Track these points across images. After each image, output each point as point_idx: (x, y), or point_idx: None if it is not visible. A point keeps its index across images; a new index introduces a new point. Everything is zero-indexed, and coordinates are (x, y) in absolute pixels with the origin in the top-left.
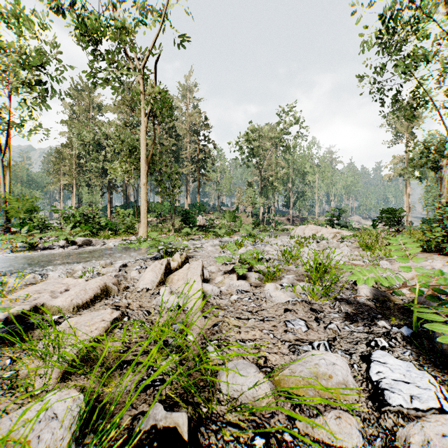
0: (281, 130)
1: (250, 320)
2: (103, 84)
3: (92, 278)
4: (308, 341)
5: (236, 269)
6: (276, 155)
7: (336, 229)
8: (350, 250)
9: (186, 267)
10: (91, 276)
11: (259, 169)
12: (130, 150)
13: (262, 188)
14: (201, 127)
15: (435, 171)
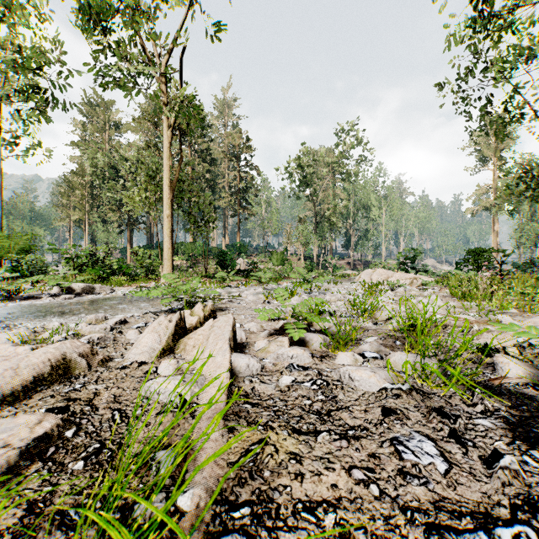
0: (341, 153)
1: (319, 438)
2: (111, 82)
3: (46, 345)
4: (466, 510)
5: (289, 328)
6: (333, 184)
7: (412, 274)
8: (441, 300)
9: (208, 324)
10: (60, 338)
11: (313, 201)
12: (151, 175)
13: (316, 225)
14: (242, 150)
15: (538, 200)
